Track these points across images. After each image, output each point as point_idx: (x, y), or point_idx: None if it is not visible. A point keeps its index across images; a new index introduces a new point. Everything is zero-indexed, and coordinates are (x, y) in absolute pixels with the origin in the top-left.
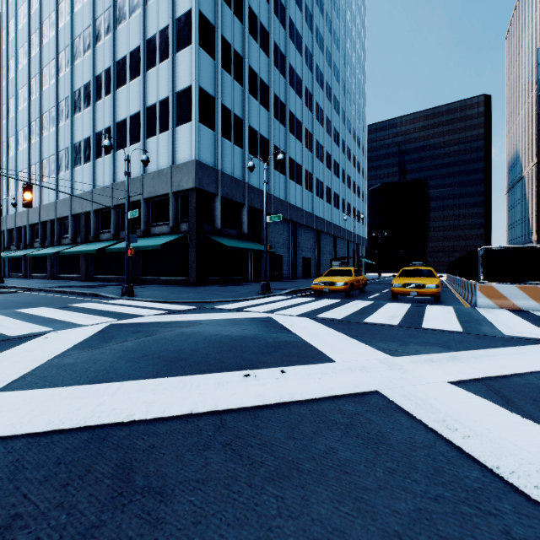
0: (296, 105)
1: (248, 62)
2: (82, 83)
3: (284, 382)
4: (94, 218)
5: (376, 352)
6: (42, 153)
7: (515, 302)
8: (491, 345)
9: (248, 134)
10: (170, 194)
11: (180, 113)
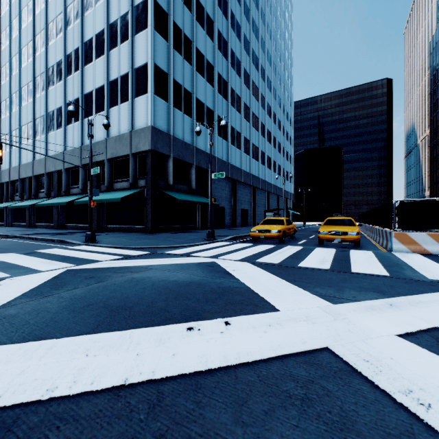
0: (236, 82)
1: (196, 45)
2: (55, 61)
3: (229, 337)
4: (65, 176)
5: (316, 298)
6: (21, 120)
7: (426, 247)
8: (420, 290)
9: (196, 105)
10: (130, 155)
11: (138, 86)
